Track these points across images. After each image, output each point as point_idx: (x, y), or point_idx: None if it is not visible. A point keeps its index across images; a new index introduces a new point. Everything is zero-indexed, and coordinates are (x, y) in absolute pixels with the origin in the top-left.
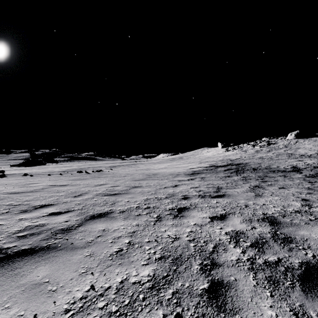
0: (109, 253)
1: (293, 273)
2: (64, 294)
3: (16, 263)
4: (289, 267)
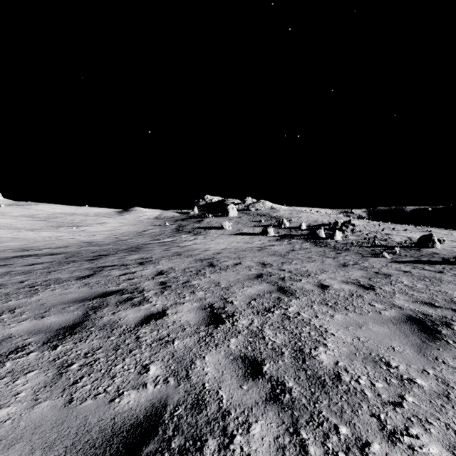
0: (387, 357)
1: (161, 438)
2: (337, 328)
3: (405, 325)
4: (160, 453)
